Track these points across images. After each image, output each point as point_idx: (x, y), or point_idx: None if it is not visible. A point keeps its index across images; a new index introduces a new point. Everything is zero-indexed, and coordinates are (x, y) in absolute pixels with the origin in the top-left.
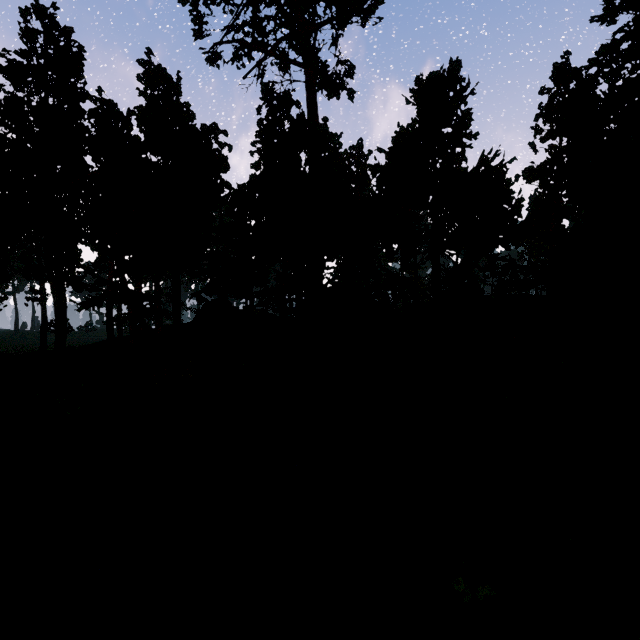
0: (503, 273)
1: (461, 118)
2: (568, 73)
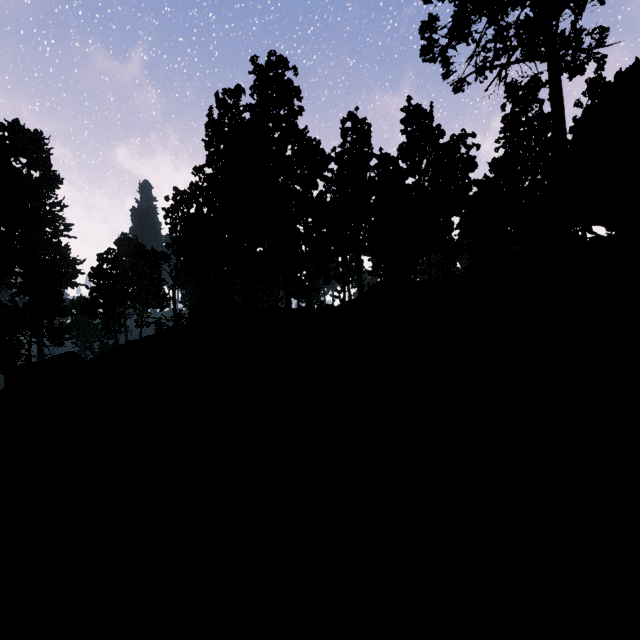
0: None
1: None
2: None
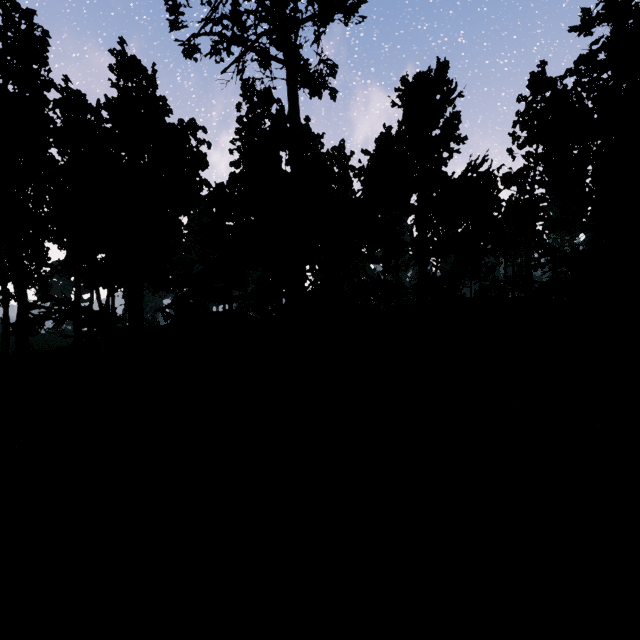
0: (484, 278)
1: (449, 121)
2: (544, 82)
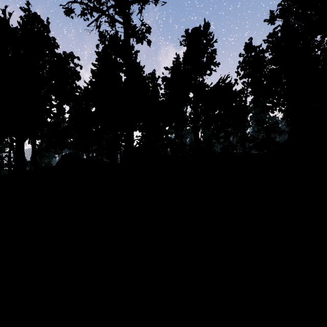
0: (225, 141)
1: (210, 54)
2: (251, 48)
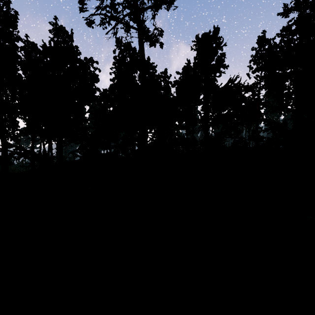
0: (236, 137)
1: (220, 57)
2: (264, 41)
